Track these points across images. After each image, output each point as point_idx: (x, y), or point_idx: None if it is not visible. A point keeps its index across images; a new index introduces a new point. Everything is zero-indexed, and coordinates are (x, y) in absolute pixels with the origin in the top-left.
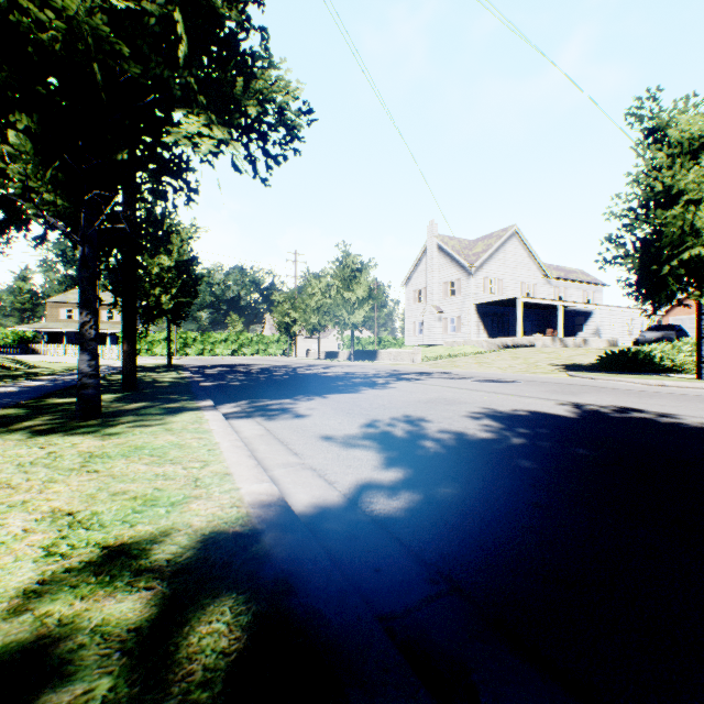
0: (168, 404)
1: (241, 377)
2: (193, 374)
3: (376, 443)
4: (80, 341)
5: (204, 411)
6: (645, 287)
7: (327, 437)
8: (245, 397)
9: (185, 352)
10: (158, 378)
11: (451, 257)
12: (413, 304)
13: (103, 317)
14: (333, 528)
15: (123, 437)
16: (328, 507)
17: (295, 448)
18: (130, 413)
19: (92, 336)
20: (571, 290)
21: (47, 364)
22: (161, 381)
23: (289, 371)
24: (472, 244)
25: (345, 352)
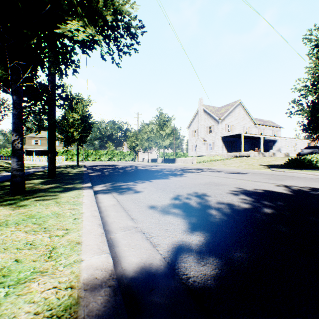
0: (67, 185)
1: (110, 171)
2: (88, 169)
3: (182, 211)
4: (12, 150)
5: (83, 190)
6: (312, 126)
7: (152, 206)
8: (110, 181)
9: (87, 159)
10: (69, 171)
11: (210, 115)
12: (191, 137)
13: None
14: (157, 303)
15: (27, 207)
16: (152, 273)
17: (132, 214)
18: (43, 190)
19: (19, 147)
20: (266, 130)
21: None
22: (70, 172)
23: (134, 168)
24: (219, 109)
25: (160, 159)
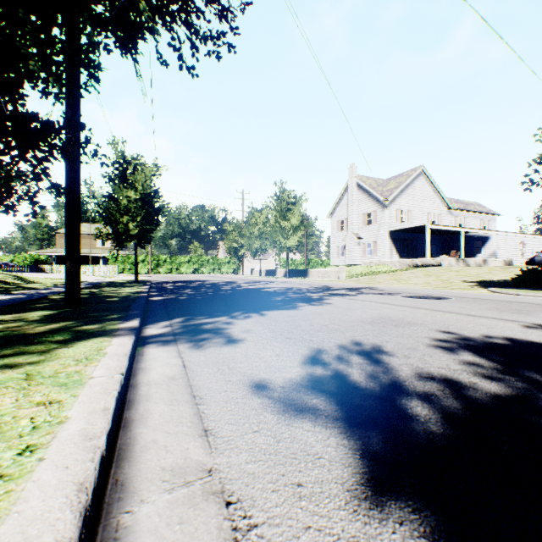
0: (87, 325)
1: (191, 292)
2: (152, 289)
3: (335, 405)
4: None
5: (114, 338)
6: None
7: (260, 385)
8: (183, 314)
9: (157, 271)
10: (115, 293)
11: (368, 193)
12: (336, 232)
13: (98, 244)
14: None
15: None
16: None
17: (208, 413)
18: (27, 339)
19: None
20: (469, 219)
21: (44, 280)
22: (114, 295)
23: (234, 286)
24: (385, 182)
25: (282, 271)
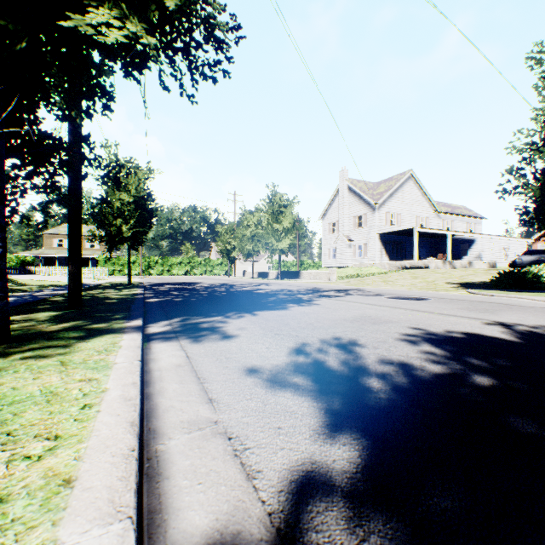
0: (96, 324)
1: (185, 294)
2: (146, 291)
3: (311, 382)
4: None
5: (124, 334)
6: (542, 214)
7: (252, 369)
8: (181, 314)
9: (149, 272)
10: (111, 295)
11: (359, 196)
12: (328, 234)
13: (87, 245)
14: None
15: None
16: None
17: (211, 389)
18: (46, 335)
19: None
20: (456, 223)
21: (34, 282)
22: (111, 297)
23: (227, 288)
24: (376, 186)
25: (274, 272)
